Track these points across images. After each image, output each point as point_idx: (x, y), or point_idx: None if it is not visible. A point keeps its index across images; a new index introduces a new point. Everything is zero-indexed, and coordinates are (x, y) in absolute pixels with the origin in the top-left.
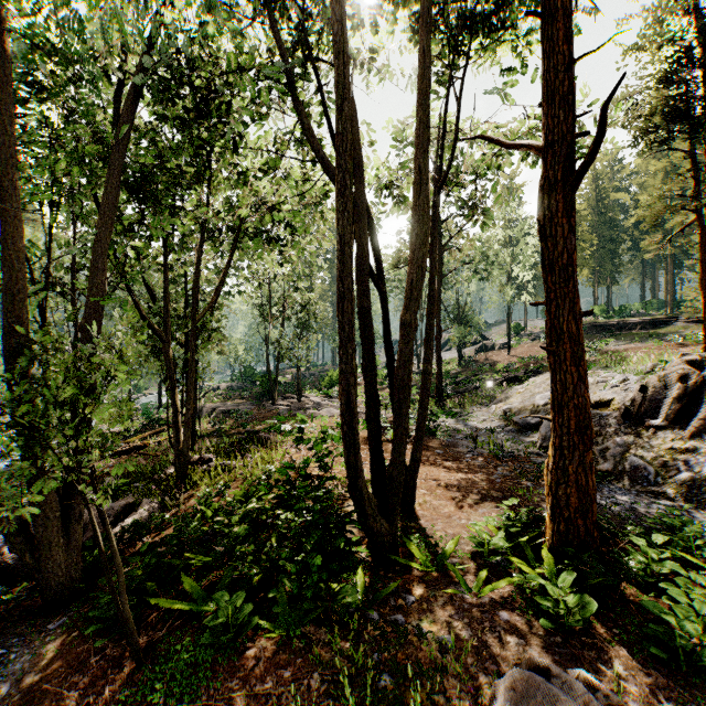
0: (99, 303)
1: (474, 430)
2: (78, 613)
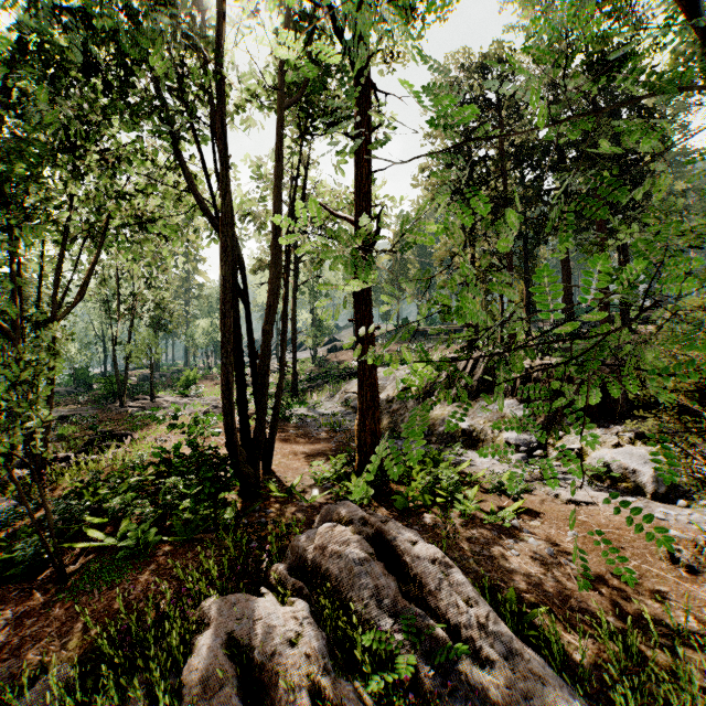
0: None
1: (322, 415)
2: None
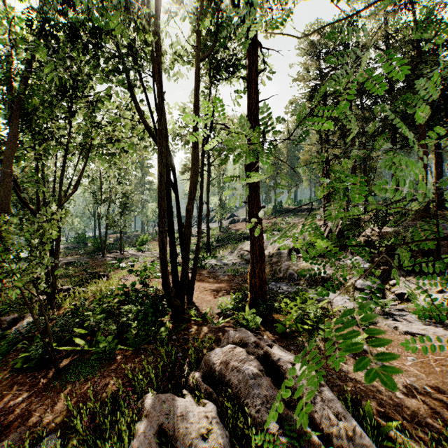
0: (9, 194)
1: (225, 264)
2: (4, 369)
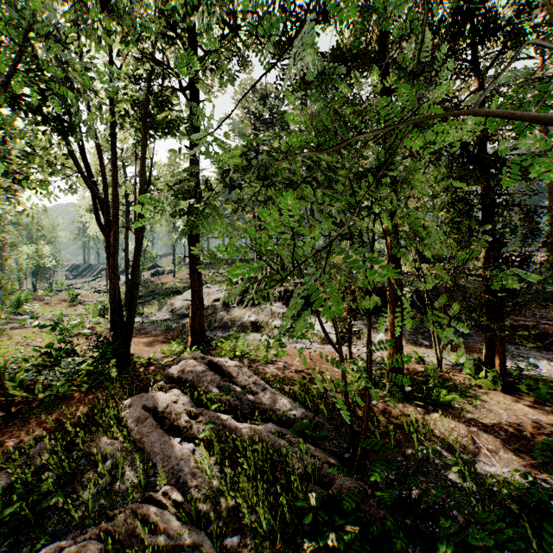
0: None
1: (155, 321)
2: None
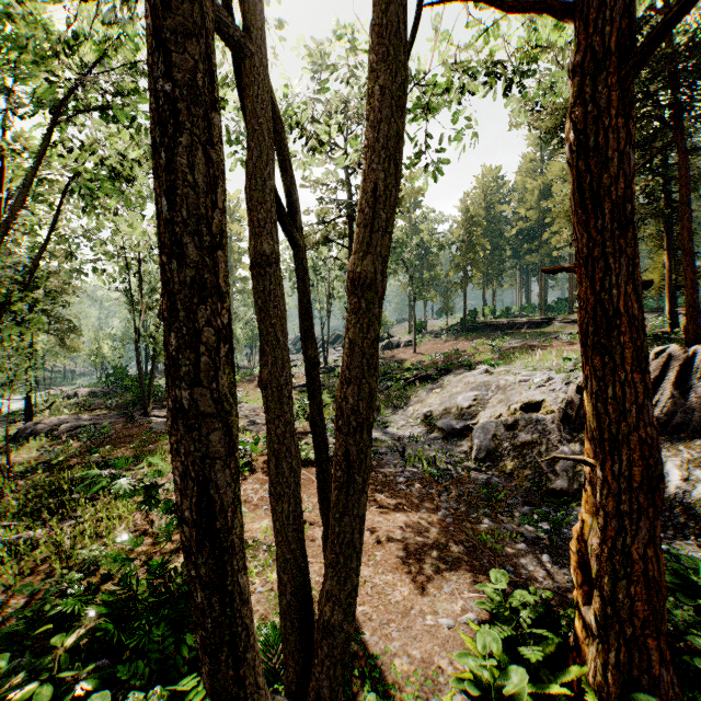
0: None
1: (397, 440)
2: None
